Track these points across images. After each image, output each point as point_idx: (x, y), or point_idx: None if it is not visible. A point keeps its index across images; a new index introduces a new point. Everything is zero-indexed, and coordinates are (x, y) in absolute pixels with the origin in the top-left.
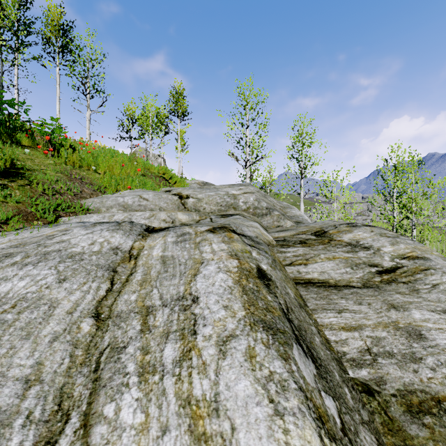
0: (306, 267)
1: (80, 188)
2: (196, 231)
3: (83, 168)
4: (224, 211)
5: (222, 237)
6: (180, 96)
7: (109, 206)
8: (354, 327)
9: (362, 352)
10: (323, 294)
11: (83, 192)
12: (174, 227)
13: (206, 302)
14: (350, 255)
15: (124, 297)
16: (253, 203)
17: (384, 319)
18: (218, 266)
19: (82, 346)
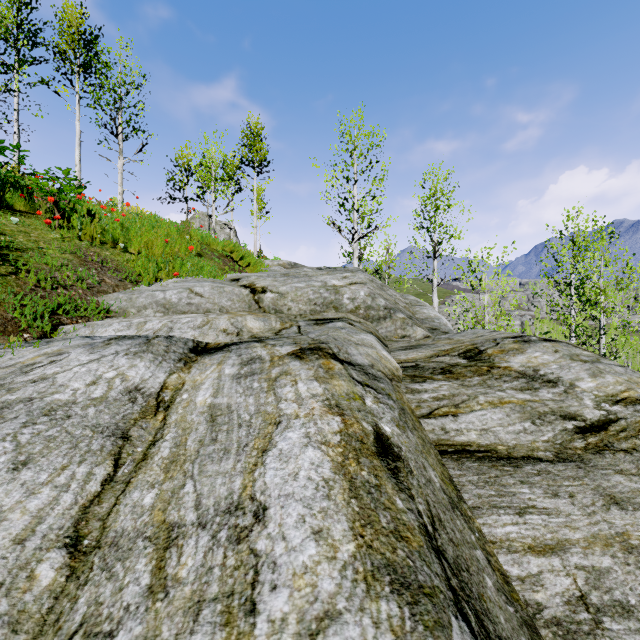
0: (457, 420)
1: (98, 277)
2: (272, 355)
3: (107, 245)
4: (319, 313)
5: (315, 368)
6: (257, 137)
7: (142, 306)
8: (550, 545)
9: (572, 603)
10: (488, 475)
11: (102, 284)
12: (239, 345)
13: (280, 520)
14: (526, 396)
15: (133, 496)
16: (364, 299)
17: (602, 528)
18: (306, 432)
19: (29, 626)
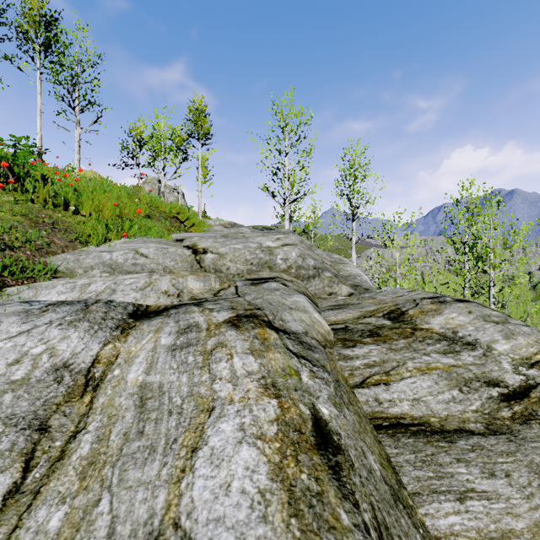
0: (389, 389)
1: (48, 238)
2: (209, 322)
3: (60, 207)
4: (255, 272)
5: (251, 339)
6: (202, 114)
7: (89, 266)
8: (495, 539)
9: None
10: (424, 452)
11: (52, 245)
12: (178, 308)
13: None
14: (450, 360)
15: (38, 515)
16: (295, 260)
17: None
18: (240, 423)
19: None
